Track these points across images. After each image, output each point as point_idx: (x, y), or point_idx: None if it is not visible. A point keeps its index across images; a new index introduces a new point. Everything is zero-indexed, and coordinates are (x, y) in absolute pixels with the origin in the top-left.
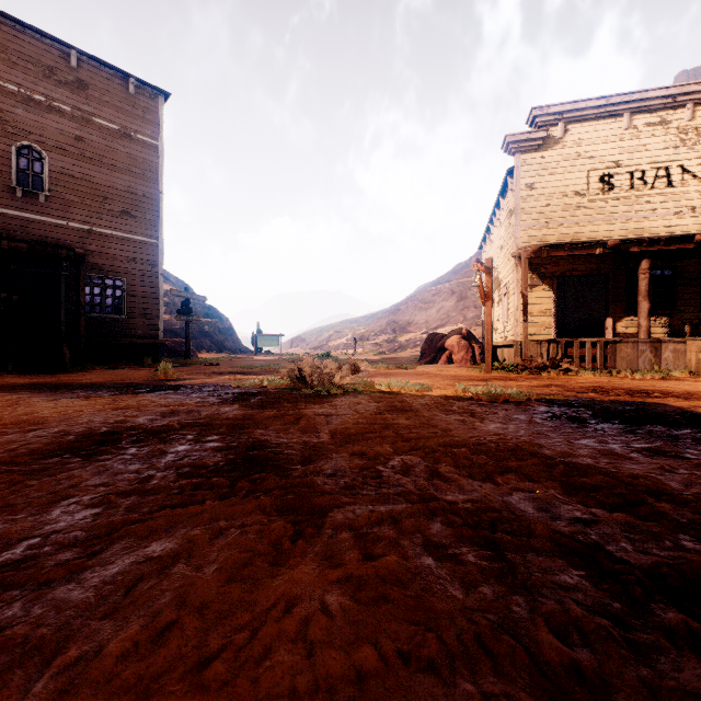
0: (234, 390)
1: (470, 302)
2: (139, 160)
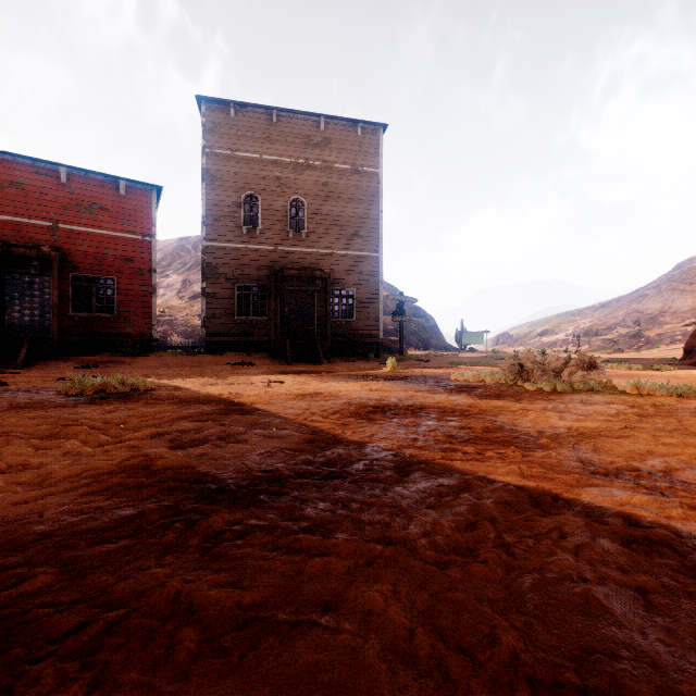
0: (454, 383)
1: None
2: (364, 189)
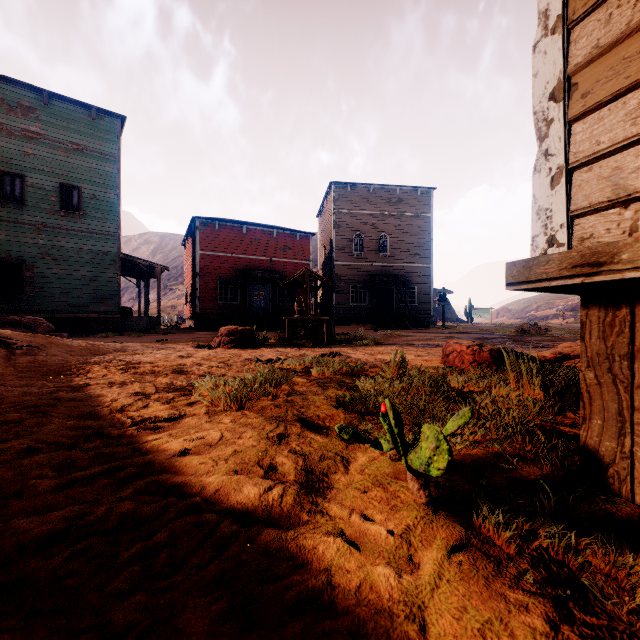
0: (497, 334)
1: None
2: (422, 226)
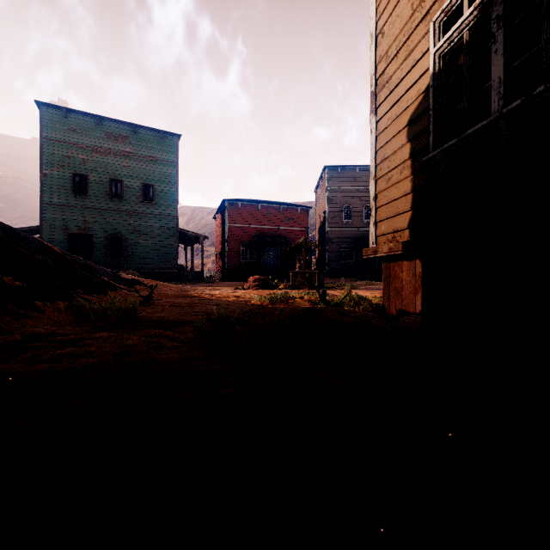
0: None
1: None
2: None
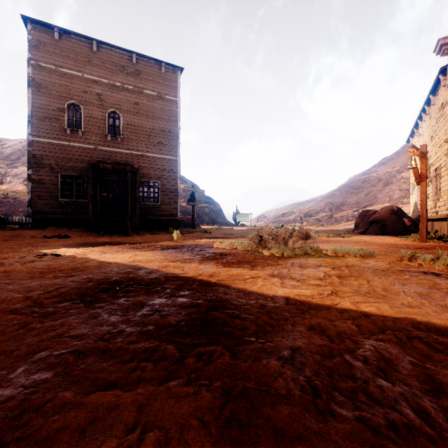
0: (214, 250)
1: (395, 186)
2: (167, 111)
